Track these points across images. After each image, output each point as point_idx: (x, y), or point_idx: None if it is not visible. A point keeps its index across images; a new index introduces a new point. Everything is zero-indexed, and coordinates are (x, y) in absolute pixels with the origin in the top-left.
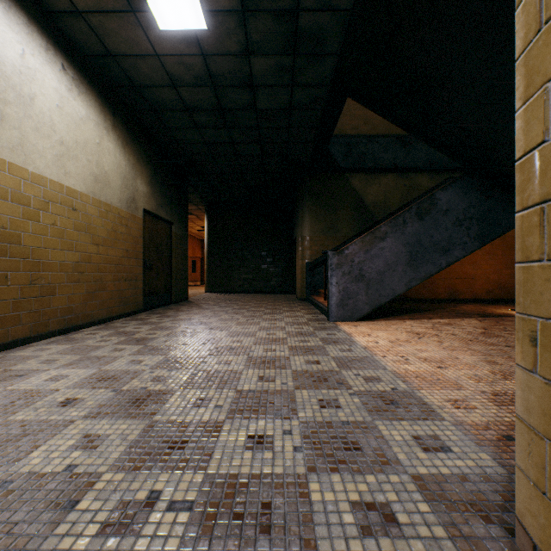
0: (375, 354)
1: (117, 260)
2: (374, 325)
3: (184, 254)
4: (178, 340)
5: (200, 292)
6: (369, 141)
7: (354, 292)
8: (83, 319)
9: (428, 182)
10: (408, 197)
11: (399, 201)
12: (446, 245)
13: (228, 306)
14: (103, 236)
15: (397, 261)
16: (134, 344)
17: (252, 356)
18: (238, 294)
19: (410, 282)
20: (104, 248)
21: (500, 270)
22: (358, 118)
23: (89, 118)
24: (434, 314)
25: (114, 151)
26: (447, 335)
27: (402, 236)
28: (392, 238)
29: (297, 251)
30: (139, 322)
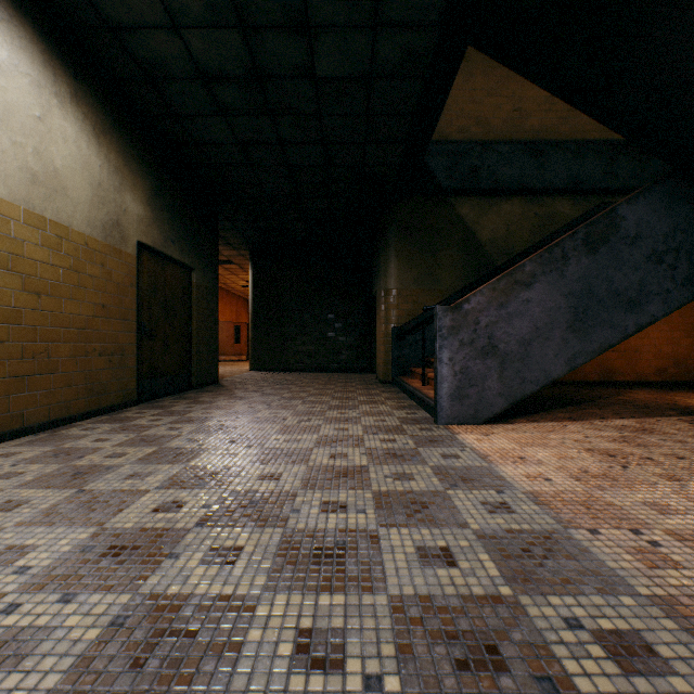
0: (569, 521)
1: (82, 321)
2: (516, 432)
3: (213, 315)
4: (156, 473)
5: (242, 370)
6: (485, 149)
7: (479, 374)
8: (1, 425)
9: (570, 209)
10: (541, 232)
11: (529, 238)
12: (635, 296)
13: (275, 394)
14: (51, 279)
15: (552, 322)
16: (59, 487)
17: (293, 531)
18: (293, 374)
19: (574, 358)
20: (53, 300)
21: (677, 339)
22: (468, 116)
23: (16, 68)
24: (601, 409)
25: (77, 139)
26: (668, 458)
27: (561, 280)
28: (543, 283)
29: (378, 312)
30: (114, 426)
